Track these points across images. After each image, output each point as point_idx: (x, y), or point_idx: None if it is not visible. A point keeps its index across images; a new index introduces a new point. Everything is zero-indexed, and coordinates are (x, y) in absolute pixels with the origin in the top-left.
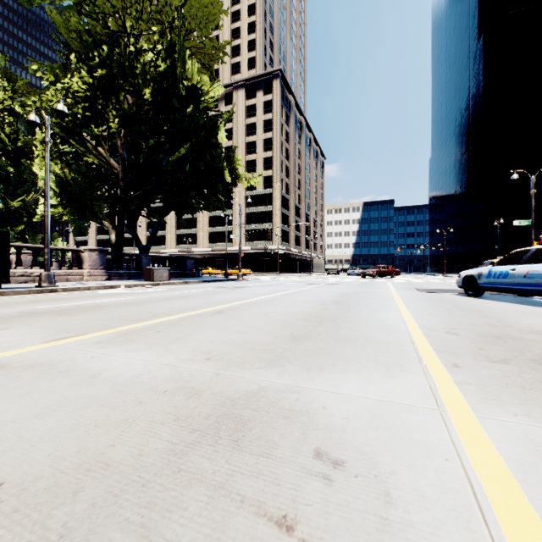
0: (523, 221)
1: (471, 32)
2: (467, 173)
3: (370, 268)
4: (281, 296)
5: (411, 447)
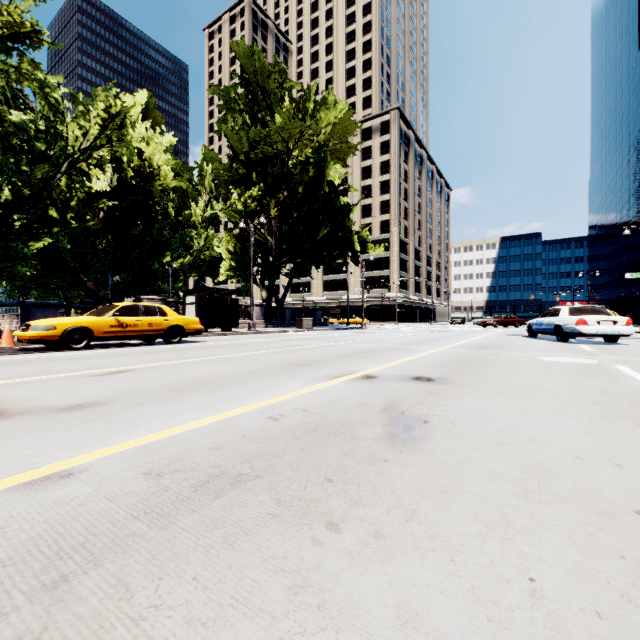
0: (635, 274)
1: (631, 37)
2: (626, 203)
3: (492, 318)
4: (402, 336)
5: (427, 349)
